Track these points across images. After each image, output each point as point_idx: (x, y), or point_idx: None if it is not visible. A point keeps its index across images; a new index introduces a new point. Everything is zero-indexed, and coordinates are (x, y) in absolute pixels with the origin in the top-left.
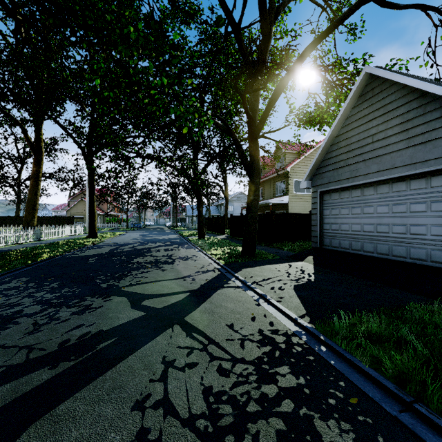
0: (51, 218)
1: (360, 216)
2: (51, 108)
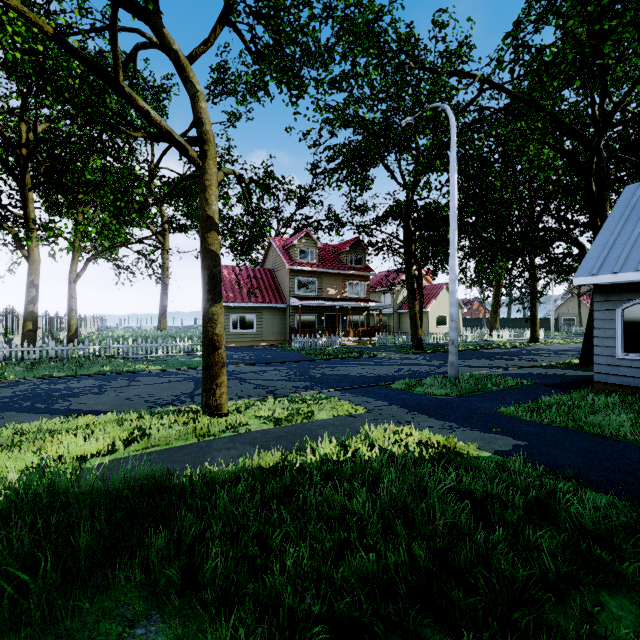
0: None
1: None
2: None
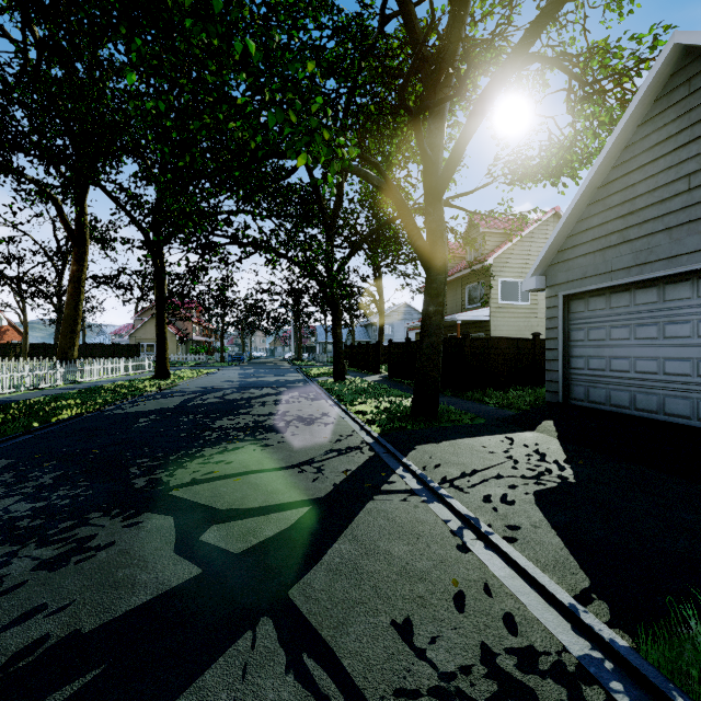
0: (106, 346)
1: (656, 343)
2: (97, 169)
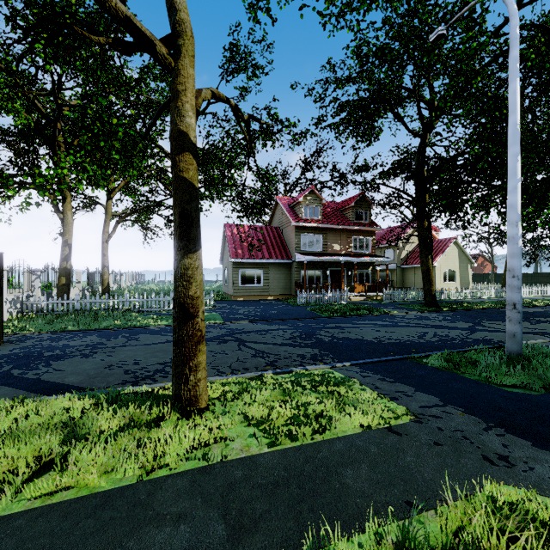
0: (549, 275)
1: None
2: None
